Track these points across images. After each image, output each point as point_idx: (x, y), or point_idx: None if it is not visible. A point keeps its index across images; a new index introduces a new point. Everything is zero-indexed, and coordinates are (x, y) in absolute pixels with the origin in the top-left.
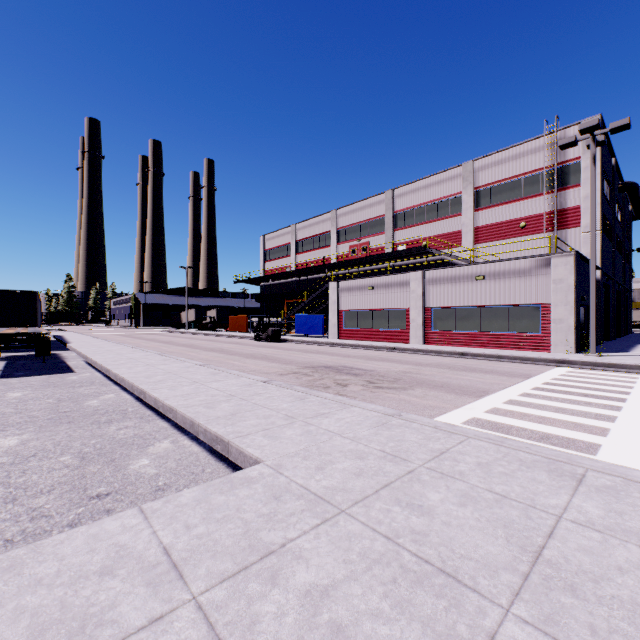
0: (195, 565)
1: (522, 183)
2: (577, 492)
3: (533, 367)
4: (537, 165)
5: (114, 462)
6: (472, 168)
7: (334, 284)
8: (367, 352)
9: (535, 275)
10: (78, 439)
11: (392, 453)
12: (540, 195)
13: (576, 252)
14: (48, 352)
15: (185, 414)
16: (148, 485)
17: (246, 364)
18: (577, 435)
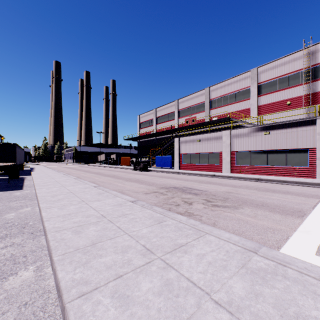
0: None
1: (288, 79)
2: None
3: (313, 189)
4: (298, 67)
5: None
6: (257, 72)
7: (177, 139)
8: (198, 177)
9: (304, 130)
10: None
11: None
12: (300, 85)
13: None
14: (17, 176)
15: (48, 242)
16: None
17: (125, 185)
18: None
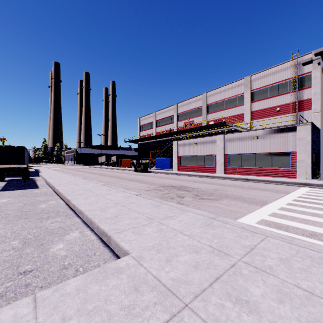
0: None
1: (278, 87)
2: None
3: (288, 187)
4: (286, 77)
5: (42, 246)
6: (250, 80)
7: (176, 142)
8: (193, 178)
9: (287, 136)
10: (26, 229)
11: (217, 248)
12: (288, 93)
13: (311, 123)
14: (28, 177)
15: (87, 215)
16: (58, 264)
17: (128, 184)
18: None
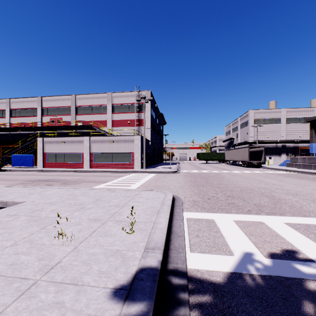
0: (19, 214)
1: (129, 106)
2: (112, 193)
3: (126, 174)
4: (133, 101)
5: None
6: (111, 96)
7: (41, 139)
8: (62, 173)
9: (130, 142)
10: None
11: (71, 194)
12: (134, 112)
13: (141, 136)
14: None
15: None
16: None
17: None
18: (124, 187)
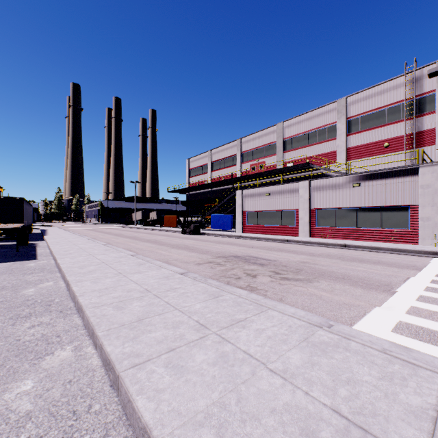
0: None
1: (386, 113)
2: None
3: (412, 258)
4: (398, 98)
5: None
6: (345, 103)
7: (239, 192)
8: (266, 243)
9: (404, 182)
10: None
11: (354, 419)
12: (401, 121)
13: None
14: (26, 242)
15: (88, 318)
16: None
17: (171, 253)
18: None
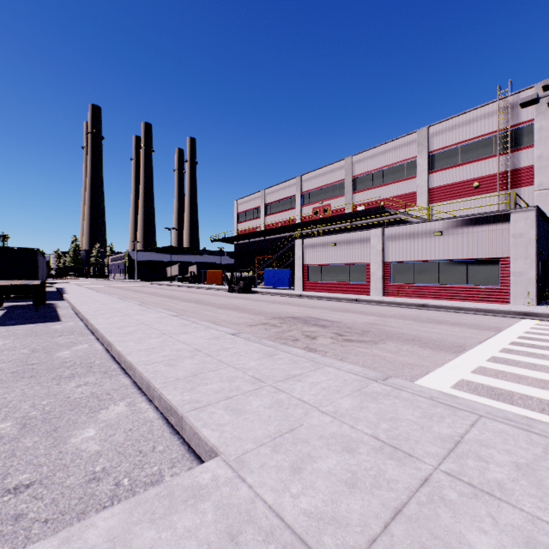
0: None
1: (475, 146)
2: None
3: (498, 319)
4: (490, 128)
5: (55, 432)
6: (427, 134)
7: (299, 241)
8: (331, 303)
9: (494, 230)
10: (30, 398)
11: (389, 442)
12: (493, 156)
13: (537, 207)
14: (44, 302)
15: (142, 374)
16: (82, 471)
17: (218, 314)
18: None
